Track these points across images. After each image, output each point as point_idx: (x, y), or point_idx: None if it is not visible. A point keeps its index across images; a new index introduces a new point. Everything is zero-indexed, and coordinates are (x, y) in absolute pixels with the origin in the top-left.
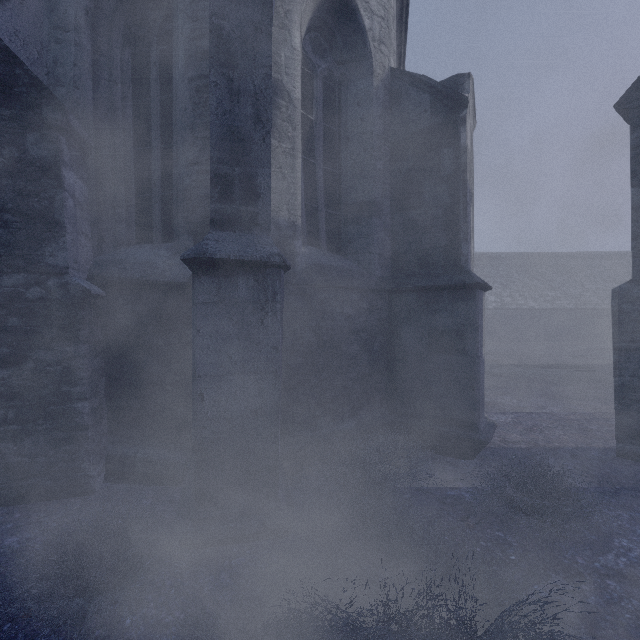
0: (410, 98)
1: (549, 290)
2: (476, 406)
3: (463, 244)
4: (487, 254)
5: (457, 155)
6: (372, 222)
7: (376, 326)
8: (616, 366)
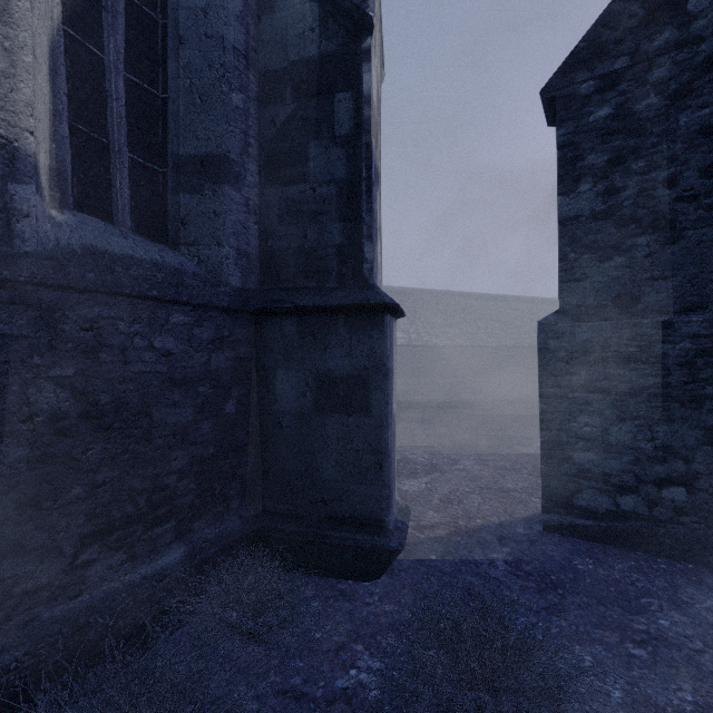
0: (289, 4)
1: (450, 328)
2: (384, 493)
3: (367, 244)
4: (395, 288)
5: (358, 106)
6: (223, 192)
7: (230, 371)
8: (543, 417)
